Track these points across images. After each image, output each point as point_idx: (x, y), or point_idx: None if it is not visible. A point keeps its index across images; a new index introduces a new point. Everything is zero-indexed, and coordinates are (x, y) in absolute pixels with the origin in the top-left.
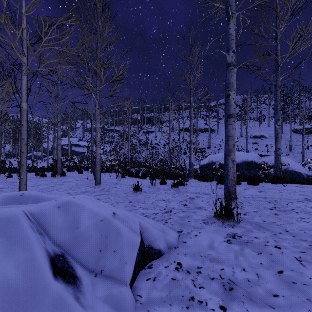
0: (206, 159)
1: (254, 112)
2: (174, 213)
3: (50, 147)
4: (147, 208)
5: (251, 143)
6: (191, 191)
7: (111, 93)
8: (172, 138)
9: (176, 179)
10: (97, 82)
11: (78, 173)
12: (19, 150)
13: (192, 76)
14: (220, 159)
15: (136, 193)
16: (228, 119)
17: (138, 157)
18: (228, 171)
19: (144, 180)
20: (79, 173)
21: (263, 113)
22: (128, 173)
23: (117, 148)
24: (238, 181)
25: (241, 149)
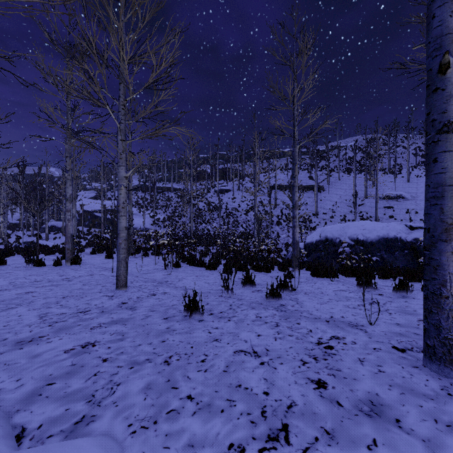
0: (316, 234)
1: (384, 160)
2: (302, 450)
3: (77, 215)
4: (210, 407)
5: (382, 207)
6: (312, 312)
7: (149, 111)
8: (259, 200)
9: (270, 272)
10: (120, 89)
11: (105, 258)
12: (21, 219)
13: (297, 90)
14: (339, 234)
15: (191, 320)
16: (442, 137)
17: (206, 230)
18: (443, 286)
19: (212, 274)
20: (107, 258)
21: (399, 162)
22: (187, 259)
23: (174, 216)
24: (406, 286)
25: (367, 217)
